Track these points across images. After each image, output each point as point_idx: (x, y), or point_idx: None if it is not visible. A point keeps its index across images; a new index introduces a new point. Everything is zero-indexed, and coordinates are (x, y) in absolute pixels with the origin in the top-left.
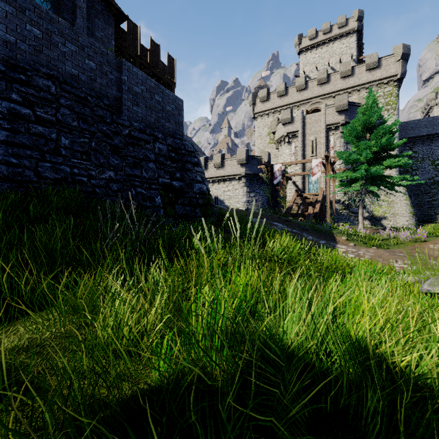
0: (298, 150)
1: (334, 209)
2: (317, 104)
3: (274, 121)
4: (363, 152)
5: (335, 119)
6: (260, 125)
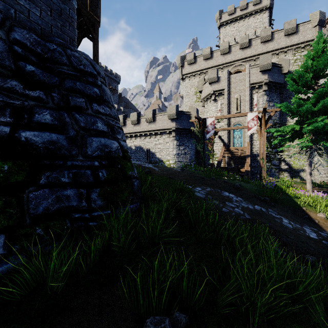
0: (224, 107)
1: (261, 163)
2: (239, 67)
3: (200, 81)
4: (321, 102)
5: (258, 78)
6: (188, 85)
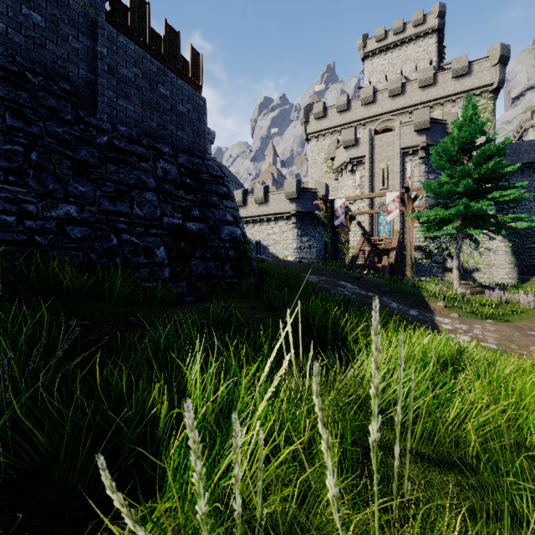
0: (365, 181)
1: (413, 259)
2: (388, 122)
3: (332, 143)
4: (462, 182)
5: (412, 140)
6: (315, 149)
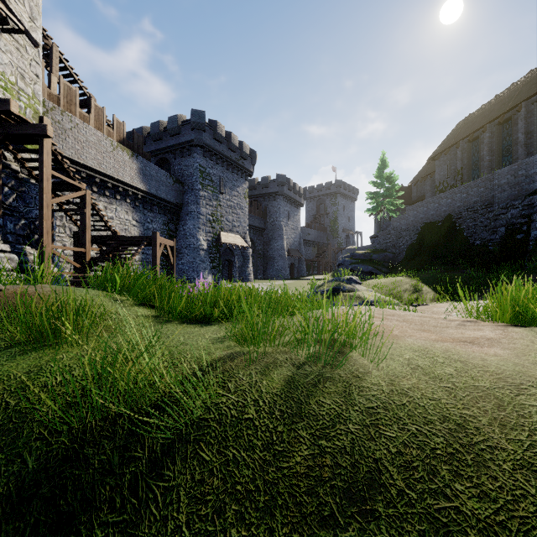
0: None
1: None
2: None
3: None
4: None
5: None
6: None
